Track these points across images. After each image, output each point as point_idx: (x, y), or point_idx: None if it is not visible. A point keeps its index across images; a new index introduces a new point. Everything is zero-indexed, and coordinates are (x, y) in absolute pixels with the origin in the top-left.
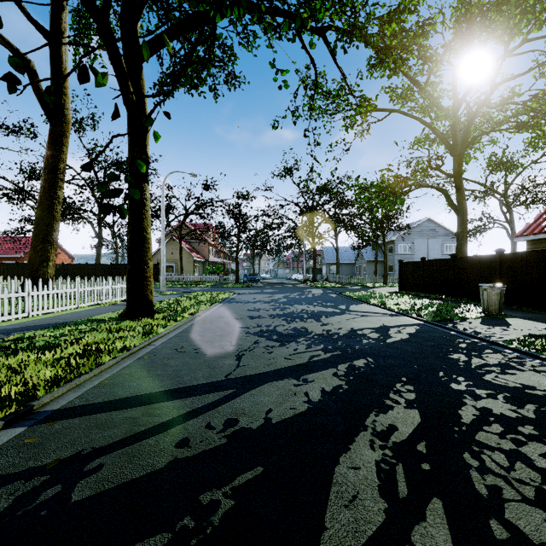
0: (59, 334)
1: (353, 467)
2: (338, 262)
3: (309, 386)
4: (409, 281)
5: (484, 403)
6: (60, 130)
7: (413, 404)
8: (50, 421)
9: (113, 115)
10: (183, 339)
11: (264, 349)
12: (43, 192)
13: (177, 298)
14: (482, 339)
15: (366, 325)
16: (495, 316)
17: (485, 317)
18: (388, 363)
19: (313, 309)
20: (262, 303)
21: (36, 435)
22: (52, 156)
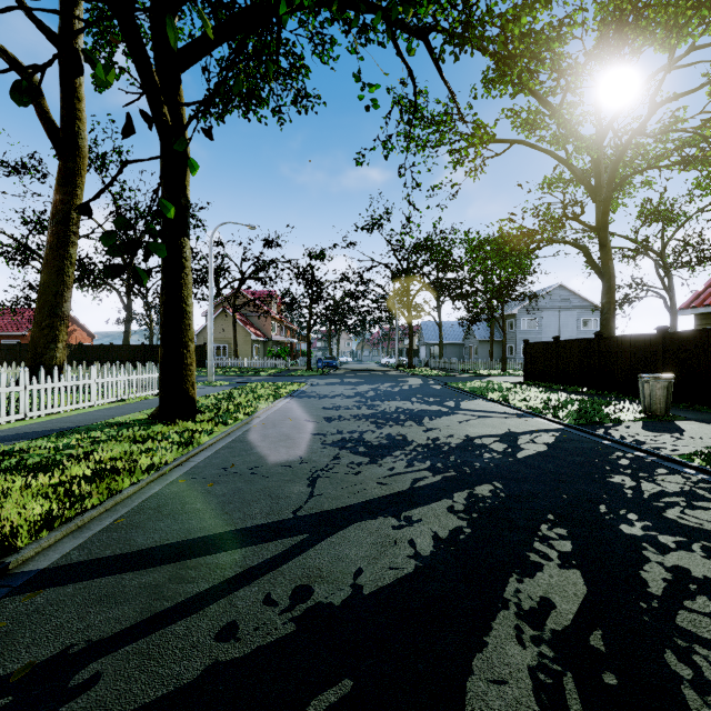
0: (63, 446)
1: (495, 679)
2: (441, 342)
3: (415, 530)
4: (537, 367)
5: (675, 558)
6: (72, 166)
7: (571, 561)
8: (30, 591)
9: (124, 131)
10: (235, 453)
11: (347, 468)
12: (50, 249)
13: (228, 391)
14: (649, 452)
15: (486, 431)
16: (660, 417)
17: (646, 420)
18: (524, 491)
19: (412, 407)
20: (342, 398)
21: (4, 616)
22: (62, 201)
